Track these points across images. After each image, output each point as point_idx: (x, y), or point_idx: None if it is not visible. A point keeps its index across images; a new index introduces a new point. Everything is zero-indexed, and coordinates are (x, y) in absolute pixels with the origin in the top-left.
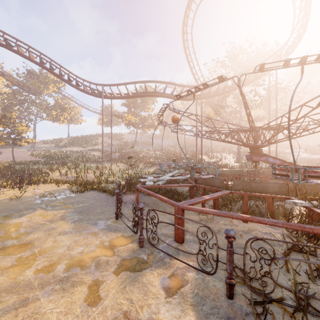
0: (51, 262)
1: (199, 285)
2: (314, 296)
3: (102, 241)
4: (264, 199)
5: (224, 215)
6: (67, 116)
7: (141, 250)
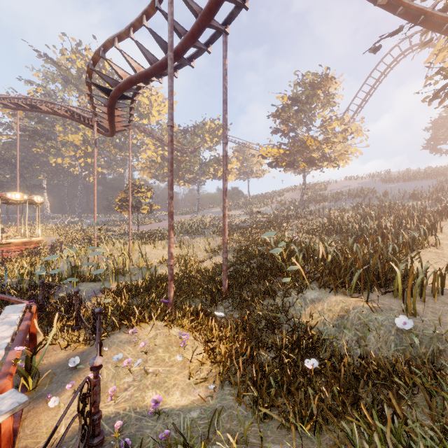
0: None
1: None
2: None
3: None
4: None
5: None
6: None
7: None
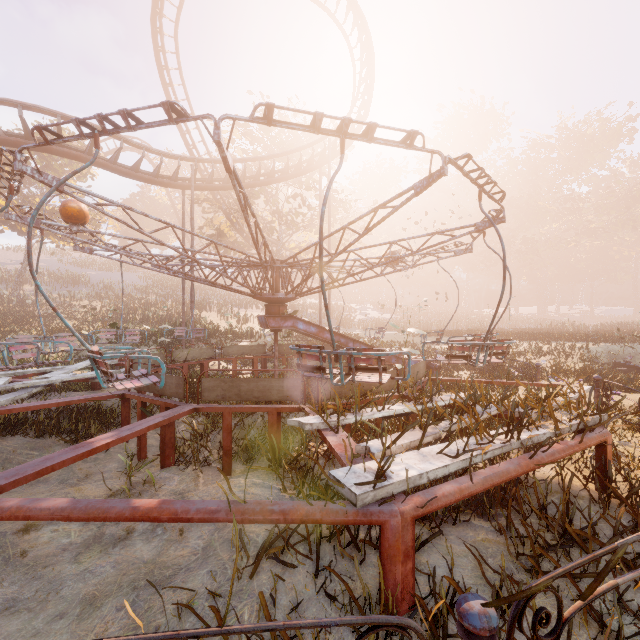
0: None
1: None
2: None
3: None
4: None
5: (82, 515)
6: None
7: None
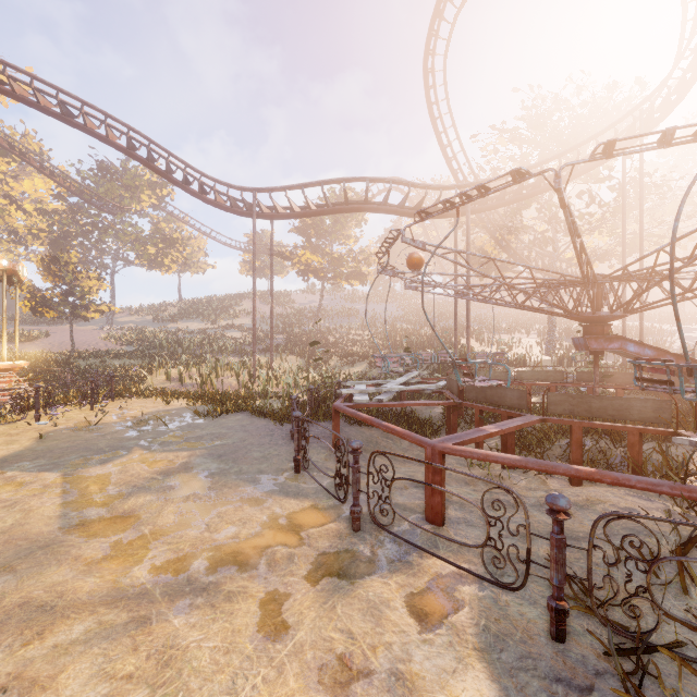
0: (179, 553)
1: (489, 612)
2: None
3: (274, 515)
4: (618, 435)
5: (536, 466)
6: (177, 257)
7: (357, 537)
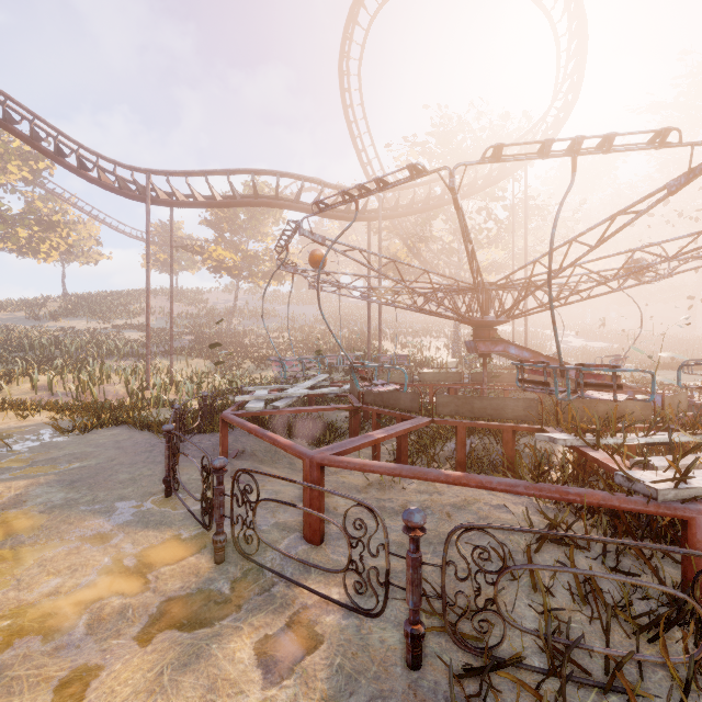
0: None
1: (348, 645)
2: (581, 642)
3: (120, 555)
4: (500, 432)
5: (409, 474)
6: (58, 244)
7: (219, 571)
